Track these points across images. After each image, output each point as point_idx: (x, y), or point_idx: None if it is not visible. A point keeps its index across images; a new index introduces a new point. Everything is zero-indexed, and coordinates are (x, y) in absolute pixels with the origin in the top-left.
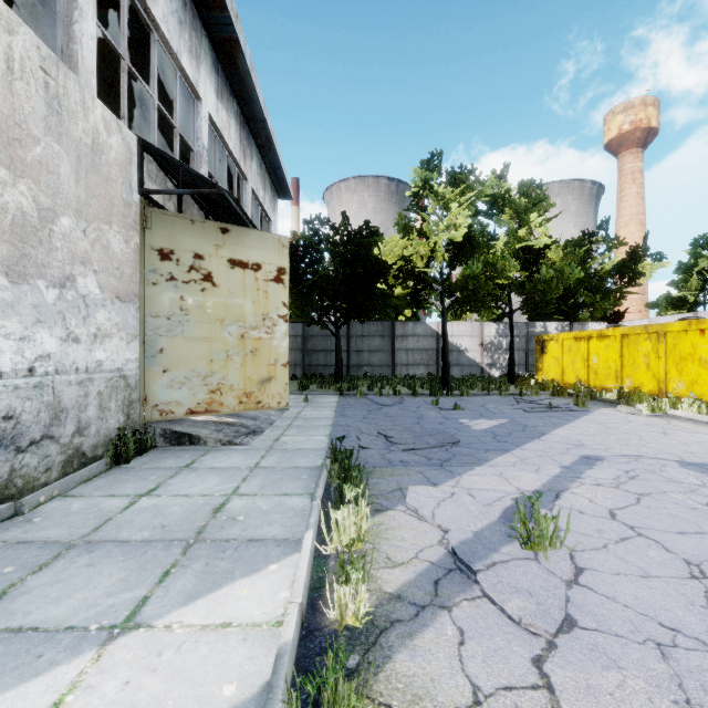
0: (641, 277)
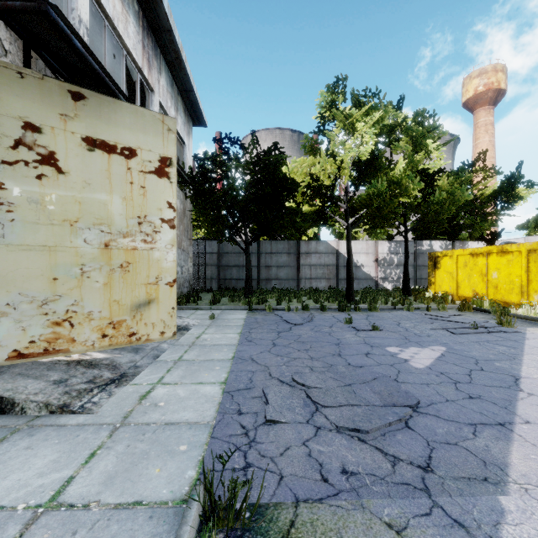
0: (518, 200)
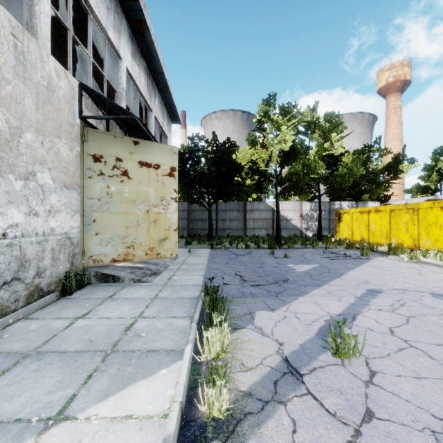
0: (401, 173)
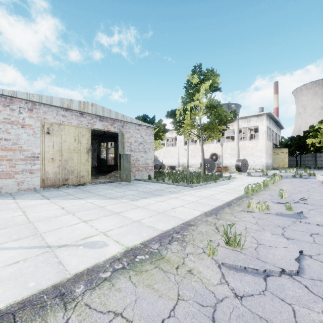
0: None
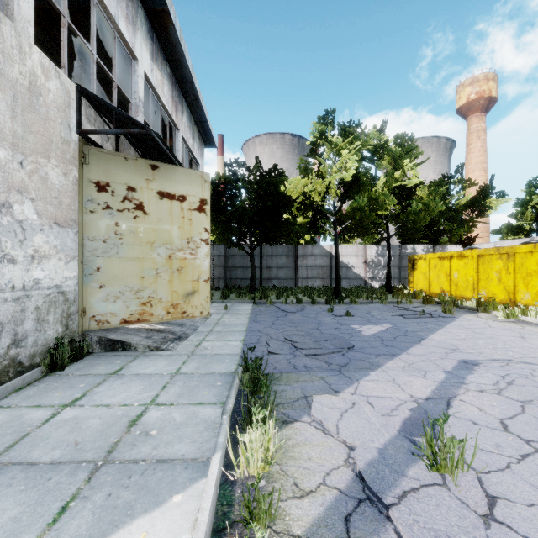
0: (488, 209)
